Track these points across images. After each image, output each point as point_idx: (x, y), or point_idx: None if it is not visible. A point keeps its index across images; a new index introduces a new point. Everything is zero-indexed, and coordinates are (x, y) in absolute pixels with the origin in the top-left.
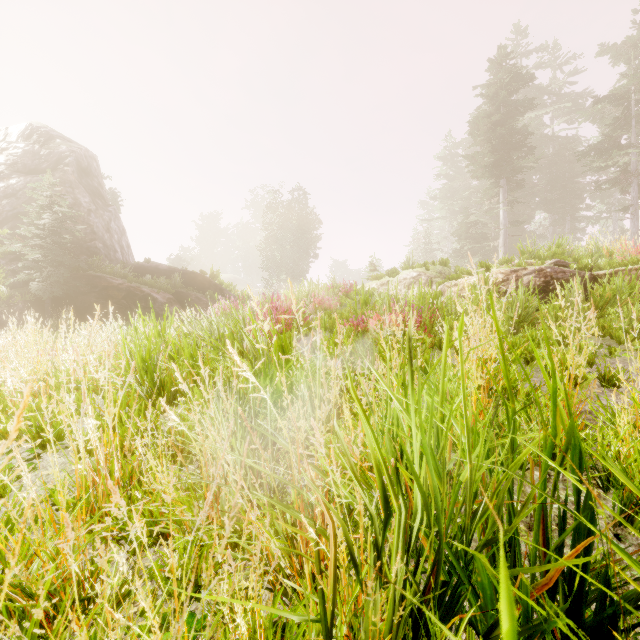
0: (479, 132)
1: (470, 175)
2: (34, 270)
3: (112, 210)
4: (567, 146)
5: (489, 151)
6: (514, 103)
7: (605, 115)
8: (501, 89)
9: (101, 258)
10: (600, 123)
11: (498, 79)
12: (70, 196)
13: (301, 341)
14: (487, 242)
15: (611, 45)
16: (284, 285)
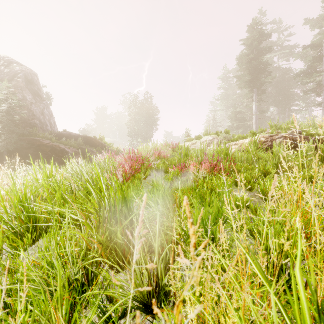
0: (242, 63)
1: (236, 87)
2: None
3: (45, 103)
4: (286, 72)
5: (247, 74)
6: (261, 48)
7: (307, 56)
8: (254, 41)
9: (37, 129)
10: (305, 60)
11: (252, 36)
12: (20, 94)
13: (146, 178)
14: (246, 122)
15: (310, 19)
16: (139, 144)
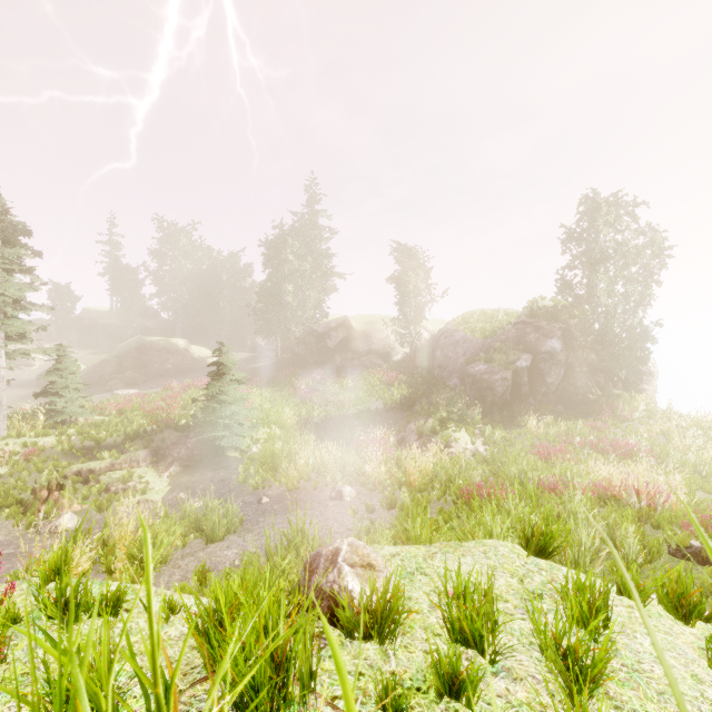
0: None
1: None
2: None
3: None
4: None
5: None
6: None
7: None
8: None
9: None
10: None
11: None
12: None
13: None
14: None
15: None
16: None
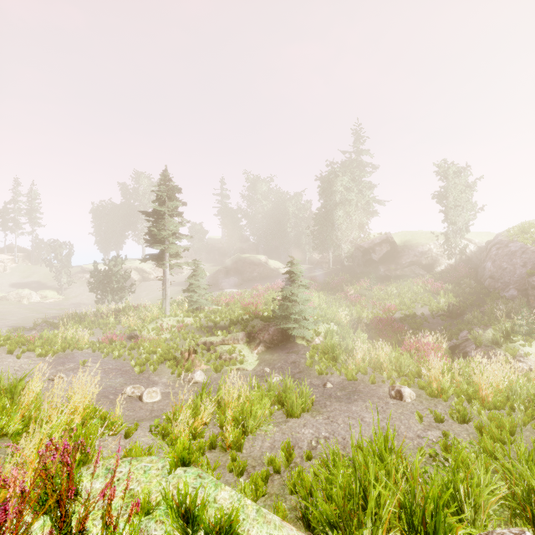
0: None
1: None
2: None
3: None
4: None
5: None
6: None
7: None
8: None
9: None
10: None
11: None
12: None
13: None
14: None
15: None
16: None
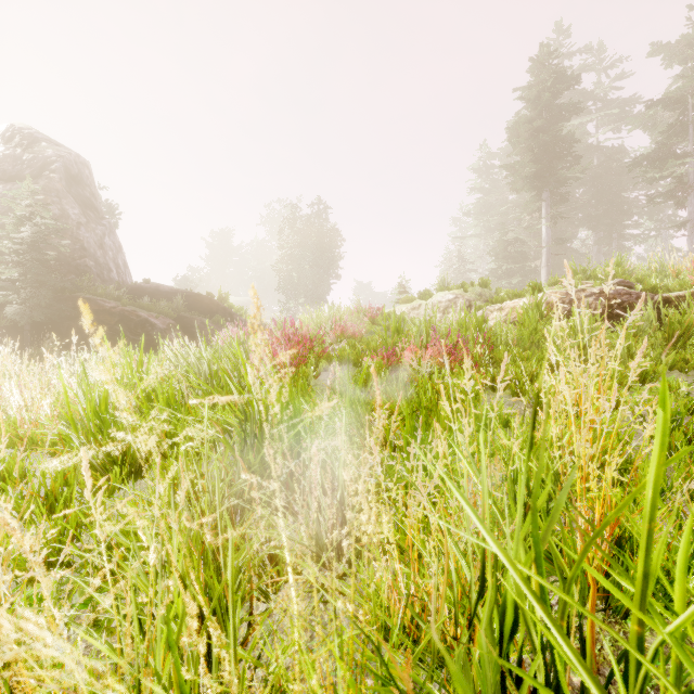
0: (519, 139)
1: (507, 189)
2: (9, 291)
3: (106, 223)
4: (614, 157)
5: (530, 160)
6: (558, 107)
7: (657, 122)
8: (544, 92)
9: (91, 278)
10: (652, 131)
11: (540, 80)
12: (56, 207)
13: (319, 377)
14: (527, 262)
15: (664, 44)
16: (302, 309)
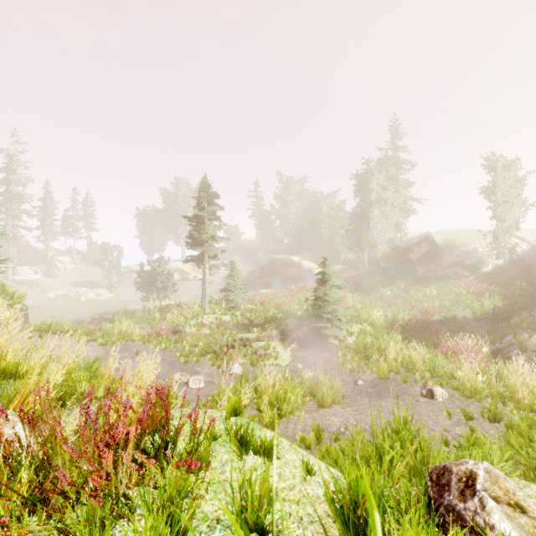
0: None
1: None
2: None
3: None
4: None
5: None
6: None
7: None
8: None
9: None
10: None
11: None
12: None
13: None
14: None
15: None
16: None
